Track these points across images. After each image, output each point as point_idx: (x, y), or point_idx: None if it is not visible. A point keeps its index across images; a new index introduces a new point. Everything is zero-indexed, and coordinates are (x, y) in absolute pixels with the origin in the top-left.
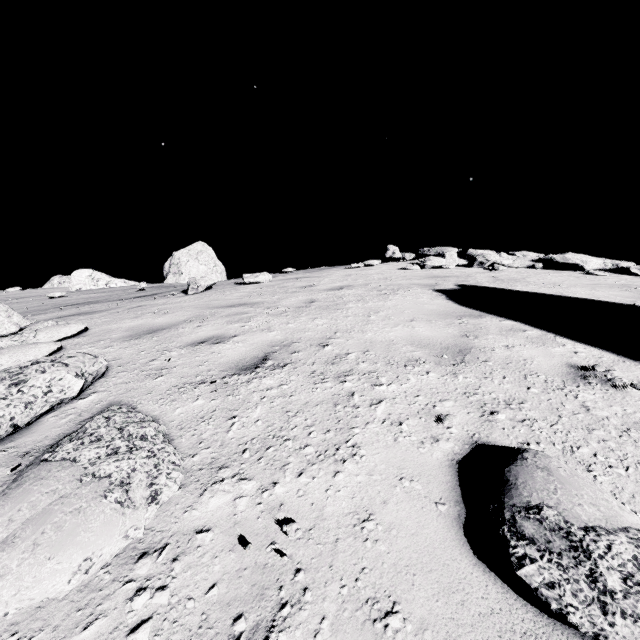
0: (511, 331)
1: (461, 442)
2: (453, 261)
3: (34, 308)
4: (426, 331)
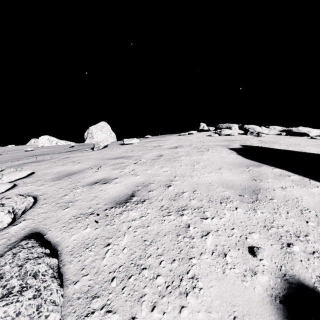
0: (281, 176)
1: (273, 275)
2: (236, 131)
3: (15, 157)
4: (229, 176)
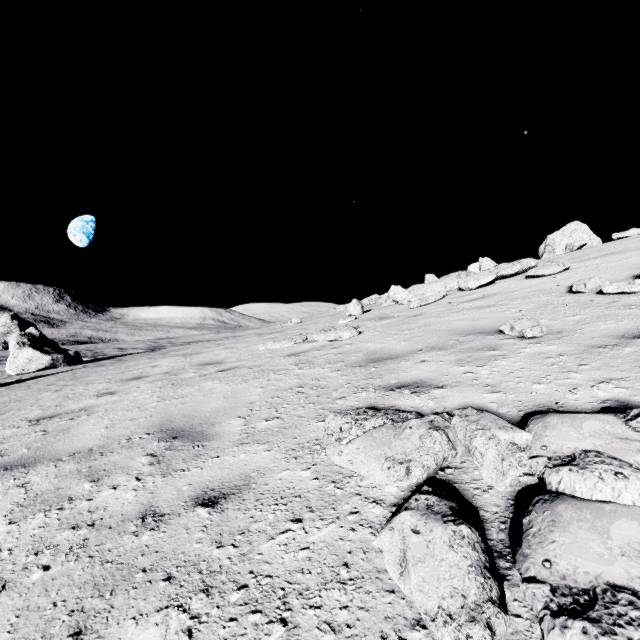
0: None
1: None
2: None
3: None
4: None
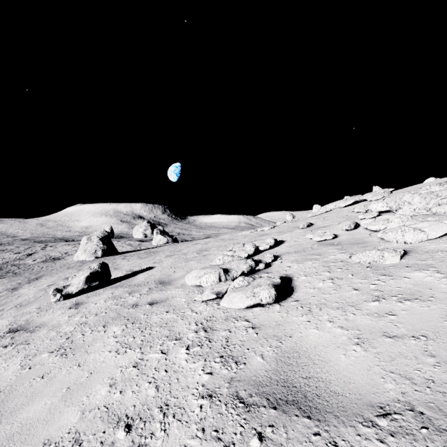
0: None
1: None
2: None
3: None
4: None
